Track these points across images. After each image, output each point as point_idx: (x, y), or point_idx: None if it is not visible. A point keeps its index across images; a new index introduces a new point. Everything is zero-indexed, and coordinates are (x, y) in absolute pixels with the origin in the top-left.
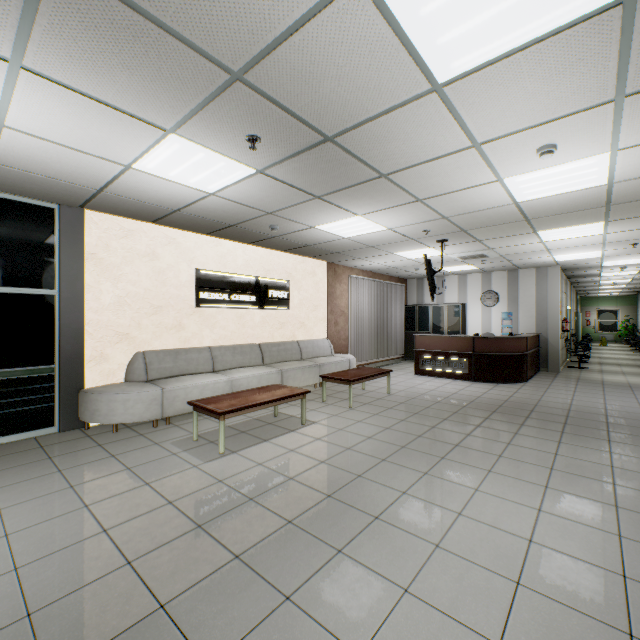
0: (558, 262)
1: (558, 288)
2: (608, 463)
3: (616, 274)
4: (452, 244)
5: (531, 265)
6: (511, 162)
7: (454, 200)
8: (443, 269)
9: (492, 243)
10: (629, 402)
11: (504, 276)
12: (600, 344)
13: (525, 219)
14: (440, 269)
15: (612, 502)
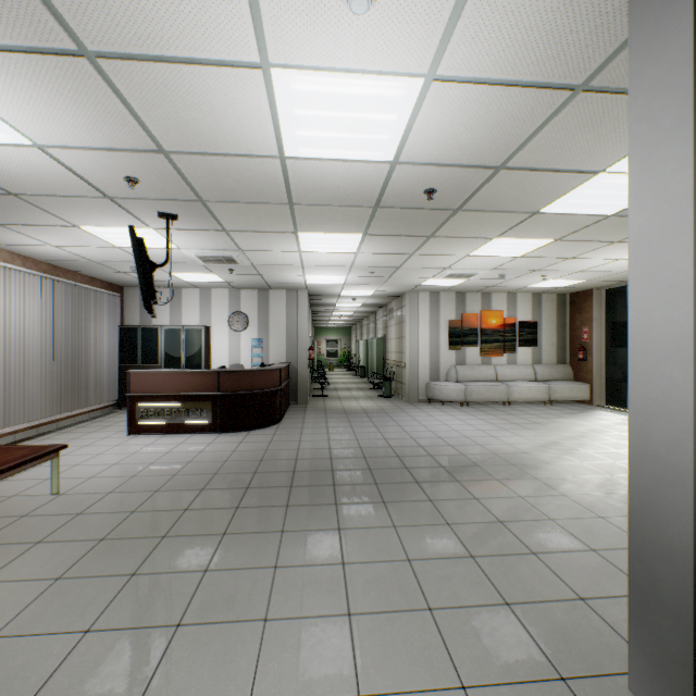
0: (308, 285)
1: (307, 314)
2: (403, 554)
3: (347, 305)
4: (187, 229)
5: (283, 285)
6: (293, 2)
7: (177, 97)
8: (179, 276)
9: (244, 240)
10: (374, 433)
11: (255, 295)
12: (329, 369)
13: (289, 203)
14: (165, 262)
15: (454, 676)
